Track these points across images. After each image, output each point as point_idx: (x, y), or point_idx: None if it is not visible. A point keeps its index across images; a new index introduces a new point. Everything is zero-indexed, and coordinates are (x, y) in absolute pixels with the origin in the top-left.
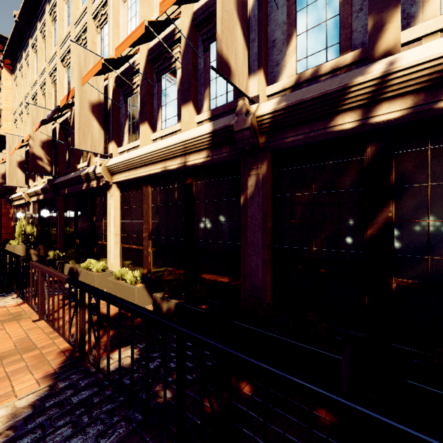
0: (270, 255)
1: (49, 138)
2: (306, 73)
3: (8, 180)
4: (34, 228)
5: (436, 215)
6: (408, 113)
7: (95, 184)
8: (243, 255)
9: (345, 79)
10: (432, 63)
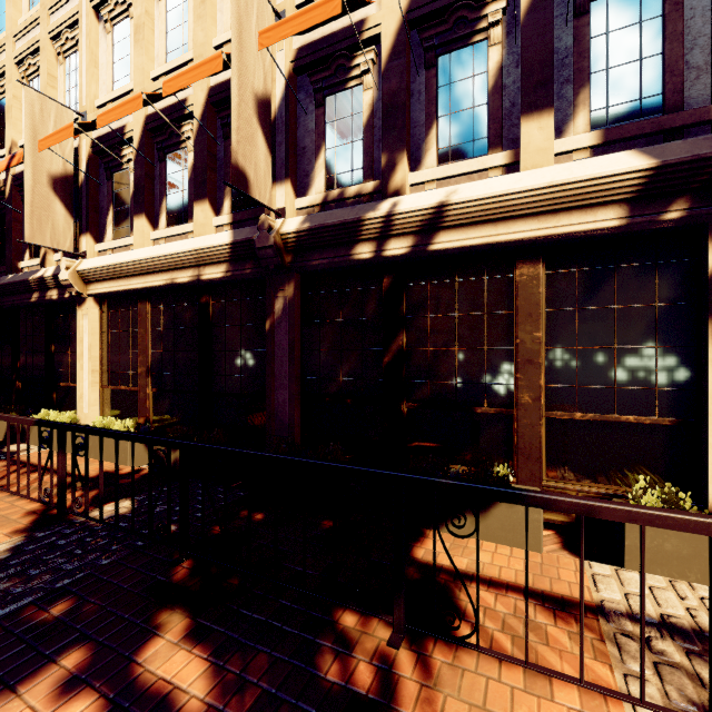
0: (299, 387)
1: None
2: (333, 193)
3: None
4: None
5: (434, 344)
6: (409, 251)
7: (55, 295)
8: (269, 389)
9: (360, 211)
10: (420, 212)
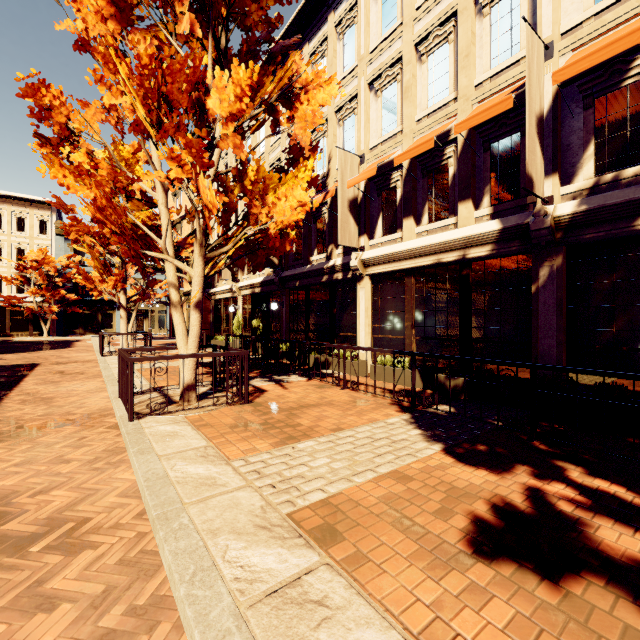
0: (565, 337)
1: None
2: (606, 177)
3: (223, 274)
4: (259, 321)
5: None
6: None
7: (340, 276)
8: (534, 337)
9: None
10: None
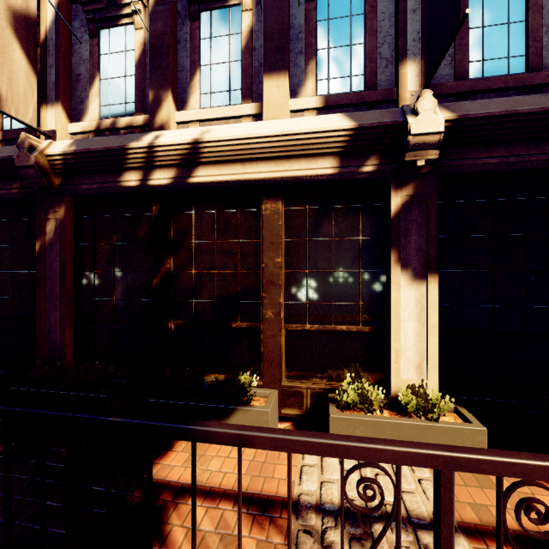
0: (72, 308)
1: None
2: (106, 122)
3: None
4: None
5: (197, 267)
6: (172, 182)
7: None
8: (39, 311)
9: (126, 140)
10: (179, 147)
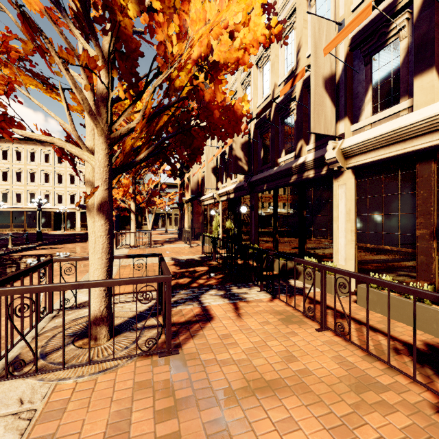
0: None
1: (246, 140)
2: None
3: (206, 184)
4: (231, 223)
5: None
6: None
7: (311, 174)
8: None
9: None
10: None
